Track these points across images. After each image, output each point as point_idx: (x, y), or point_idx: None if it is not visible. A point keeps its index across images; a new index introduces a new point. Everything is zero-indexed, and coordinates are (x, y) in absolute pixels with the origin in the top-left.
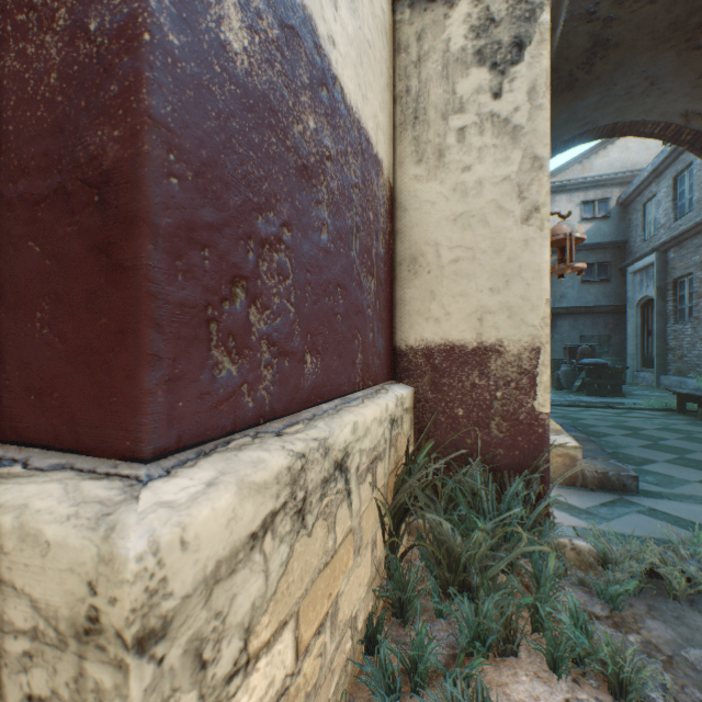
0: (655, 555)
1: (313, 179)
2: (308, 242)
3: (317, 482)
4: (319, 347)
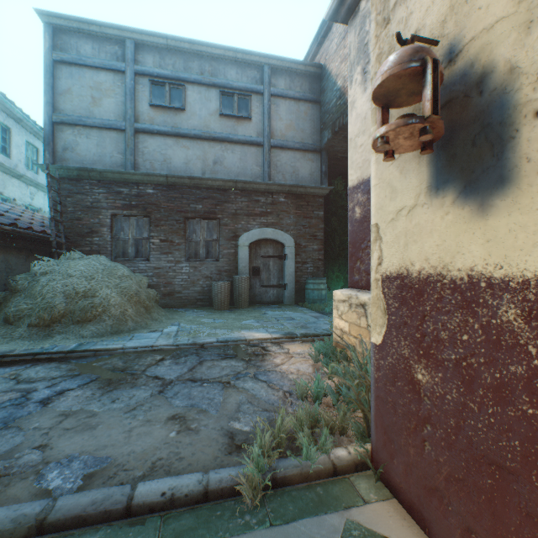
0: (290, 423)
1: None
2: None
3: (354, 303)
4: None
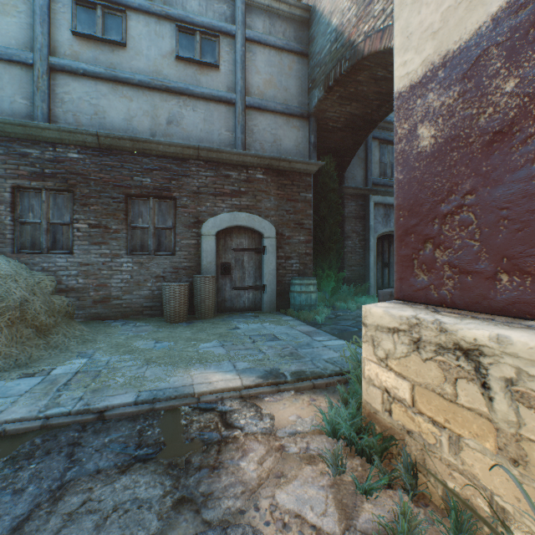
0: None
1: (513, 128)
2: (503, 186)
3: (431, 340)
4: (529, 268)
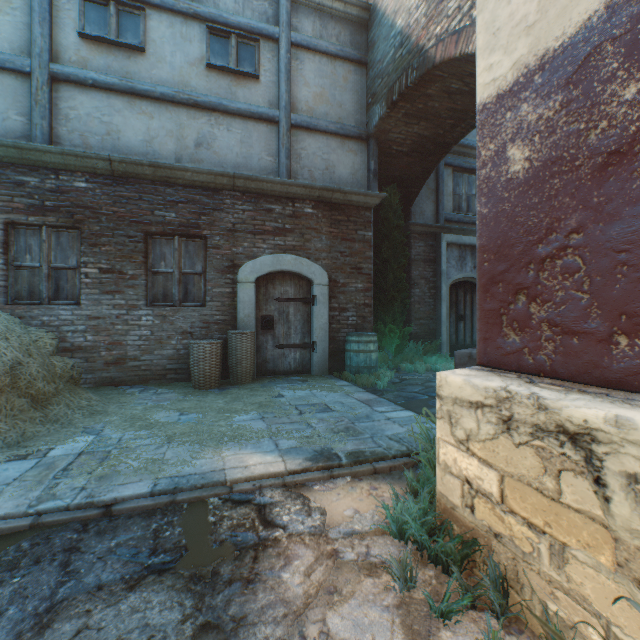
0: None
1: (634, 147)
2: (622, 222)
3: (526, 419)
4: None
